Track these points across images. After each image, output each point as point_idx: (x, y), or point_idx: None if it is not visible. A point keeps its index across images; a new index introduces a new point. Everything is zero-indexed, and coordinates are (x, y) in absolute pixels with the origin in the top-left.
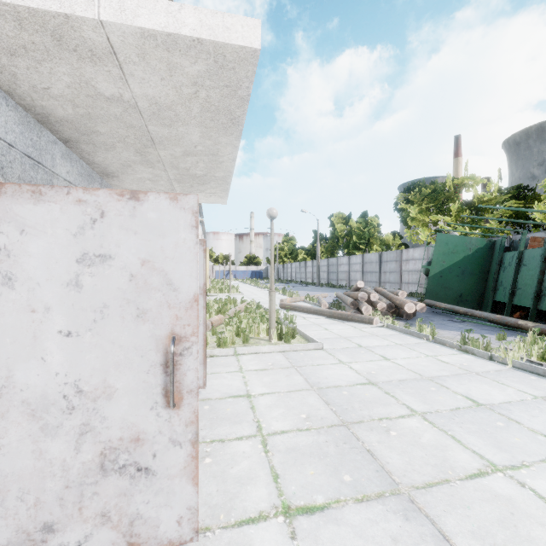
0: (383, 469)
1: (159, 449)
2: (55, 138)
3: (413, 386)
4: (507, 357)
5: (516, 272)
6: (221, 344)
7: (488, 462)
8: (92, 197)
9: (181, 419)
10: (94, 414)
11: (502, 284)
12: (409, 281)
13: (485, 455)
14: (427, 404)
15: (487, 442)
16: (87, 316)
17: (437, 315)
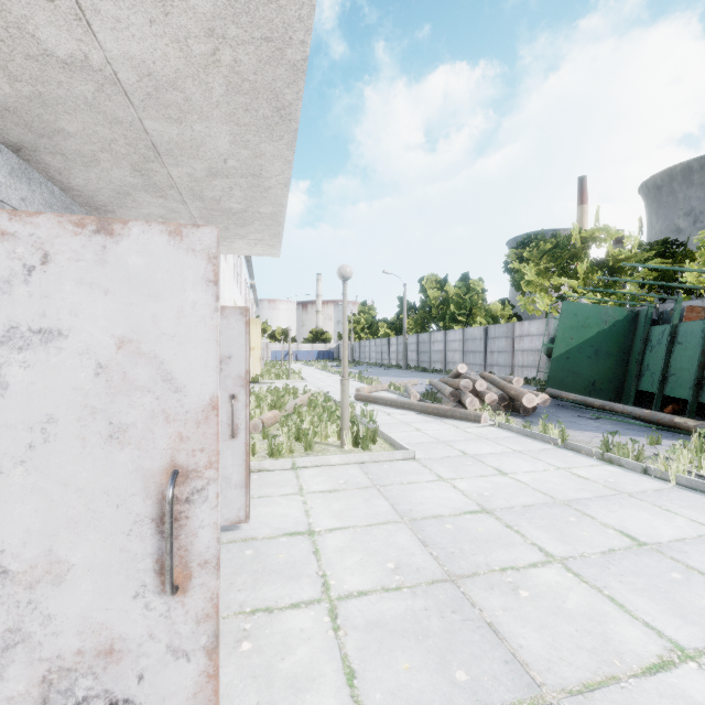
0: (515, 658)
1: (148, 665)
2: None
3: (544, 516)
4: (669, 470)
5: (668, 353)
6: (274, 452)
7: (671, 643)
8: (26, 227)
9: (188, 611)
10: (29, 611)
11: (649, 368)
12: (523, 363)
13: (665, 631)
14: (568, 544)
15: (663, 607)
16: (16, 439)
17: (563, 409)
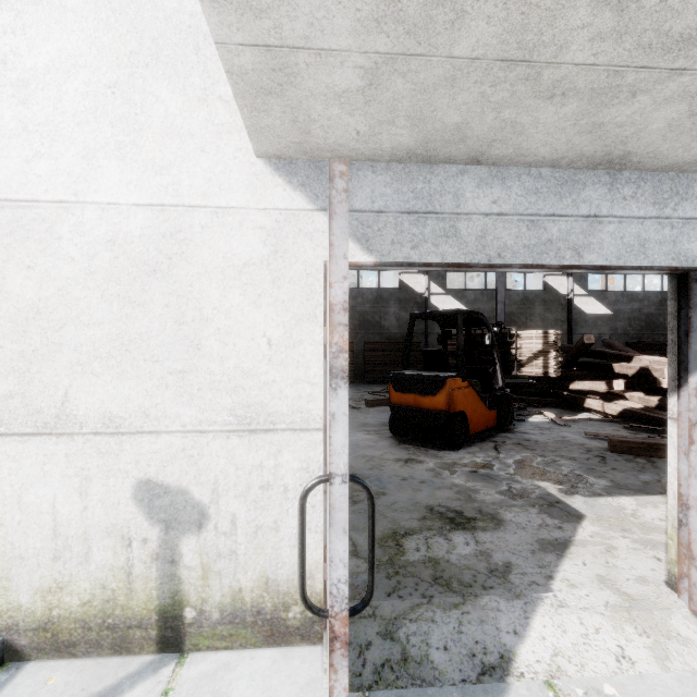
0: None
1: None
2: (463, 167)
3: None
4: None
5: None
6: None
7: None
8: None
9: None
10: None
11: None
12: None
13: None
14: None
15: None
16: None
17: None
